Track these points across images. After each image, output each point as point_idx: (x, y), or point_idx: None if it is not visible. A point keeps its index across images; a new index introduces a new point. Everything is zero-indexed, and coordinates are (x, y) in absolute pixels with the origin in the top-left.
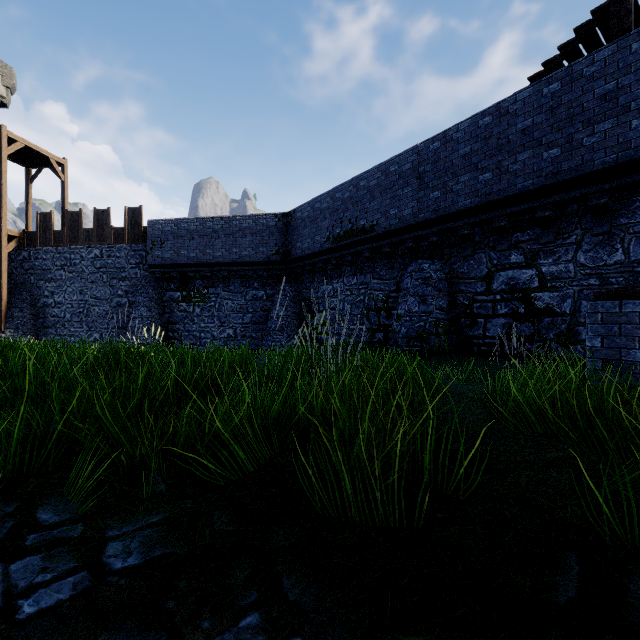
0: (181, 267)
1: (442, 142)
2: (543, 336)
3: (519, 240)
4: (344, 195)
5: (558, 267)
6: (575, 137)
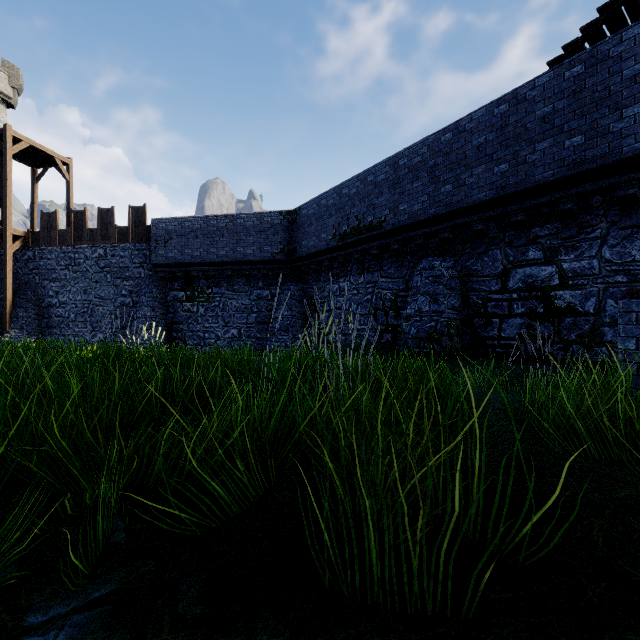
0: (185, 266)
1: (454, 133)
2: (564, 337)
3: (537, 235)
4: (351, 191)
5: (581, 263)
6: (601, 123)
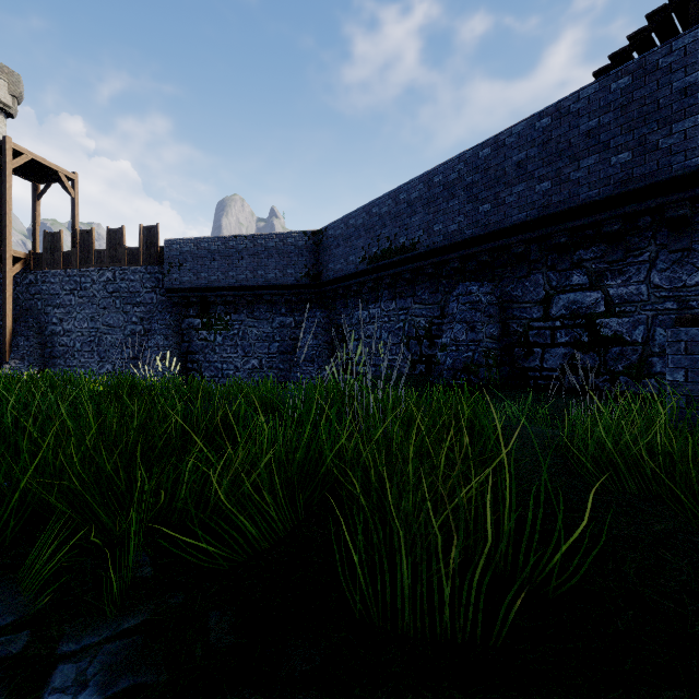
0: (201, 291)
1: (493, 148)
2: (610, 368)
3: (582, 258)
4: (381, 210)
5: (628, 289)
6: (649, 139)
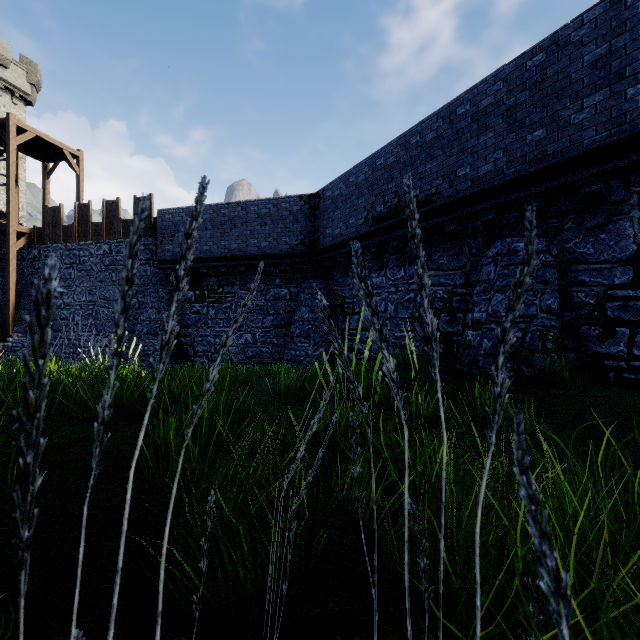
0: (193, 262)
1: (550, 51)
2: None
3: None
4: (388, 160)
5: None
6: None
